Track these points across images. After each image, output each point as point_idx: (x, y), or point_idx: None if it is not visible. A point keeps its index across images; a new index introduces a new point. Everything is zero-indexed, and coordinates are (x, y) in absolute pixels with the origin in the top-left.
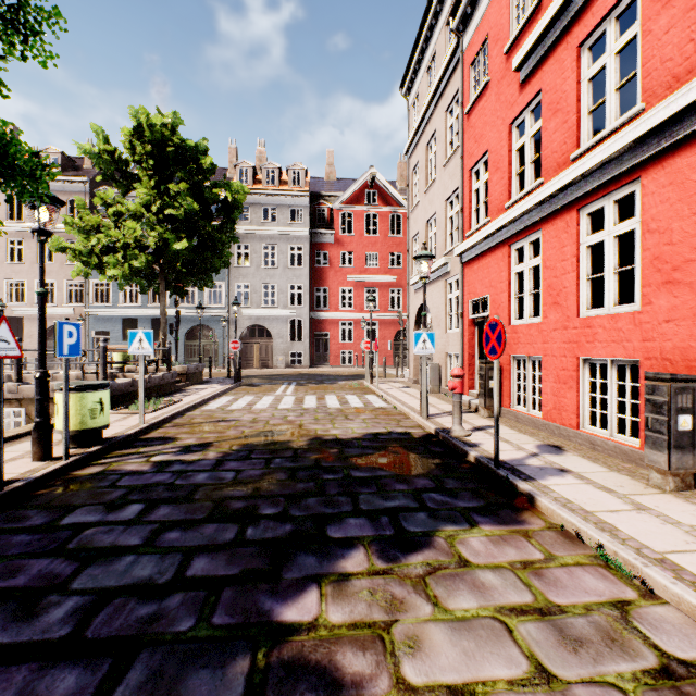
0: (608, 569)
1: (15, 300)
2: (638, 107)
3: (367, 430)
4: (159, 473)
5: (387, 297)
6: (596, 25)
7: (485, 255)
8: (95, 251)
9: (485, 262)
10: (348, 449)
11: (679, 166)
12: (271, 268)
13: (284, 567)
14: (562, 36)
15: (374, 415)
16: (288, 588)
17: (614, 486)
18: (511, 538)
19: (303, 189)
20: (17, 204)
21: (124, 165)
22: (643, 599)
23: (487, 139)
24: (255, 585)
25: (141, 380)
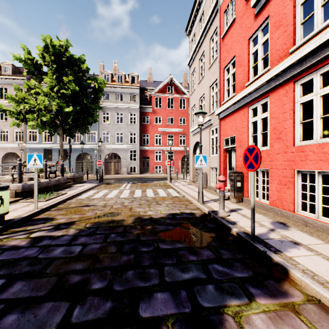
0: None
1: None
2: None
3: (168, 211)
4: (30, 248)
5: (178, 139)
6: None
7: (233, 113)
8: (22, 112)
9: (233, 117)
10: (157, 226)
11: None
12: (120, 124)
13: None
14: None
15: (172, 202)
16: None
17: None
18: (285, 315)
19: (136, 85)
20: None
21: (39, 67)
22: None
23: (234, 50)
24: None
25: (35, 183)
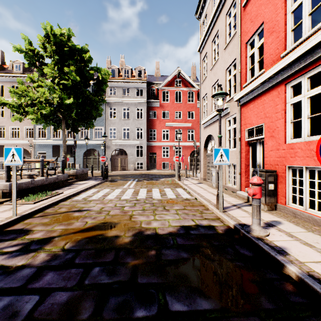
0: None
1: (1, 137)
2: None
3: (179, 222)
4: None
5: (186, 134)
6: None
7: (260, 96)
8: (22, 105)
9: (260, 101)
10: (165, 251)
11: None
12: (127, 119)
13: None
14: None
15: (183, 206)
16: None
17: None
18: None
19: (143, 79)
20: (2, 89)
21: (40, 58)
22: None
23: (262, 15)
24: None
25: (14, 183)
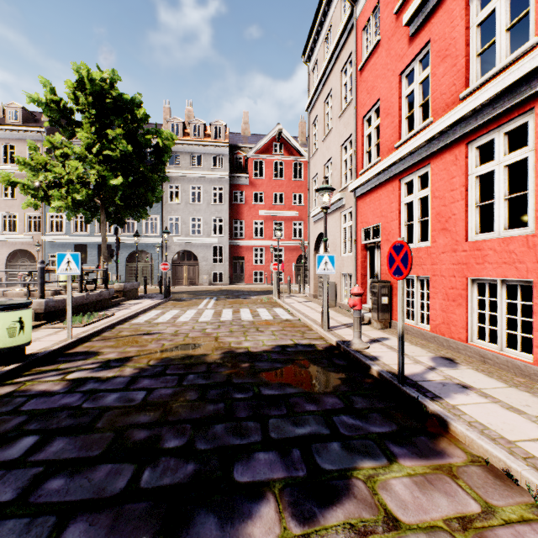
0: None
1: None
2: (533, 40)
3: (275, 342)
4: (69, 394)
5: (291, 228)
6: None
7: (376, 189)
8: (42, 186)
9: (376, 195)
10: (258, 363)
11: None
12: (197, 204)
13: (177, 537)
14: None
15: (282, 328)
16: None
17: (521, 406)
18: (437, 479)
19: (224, 141)
20: None
21: (69, 113)
22: None
23: (378, 90)
24: None
25: (69, 298)
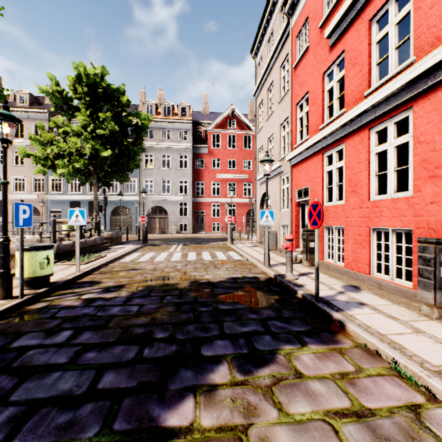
0: (401, 378)
1: None
2: (412, 59)
3: (229, 275)
4: (86, 307)
5: (242, 188)
6: (382, 6)
7: (306, 160)
8: (49, 157)
9: (306, 165)
10: (216, 289)
11: (440, 98)
12: (167, 169)
13: (169, 379)
14: (358, 14)
15: (234, 265)
16: (172, 398)
17: (398, 315)
18: (331, 355)
19: (188, 119)
20: None
21: (69, 101)
22: (429, 403)
23: (308, 84)
24: (147, 395)
25: (77, 242)
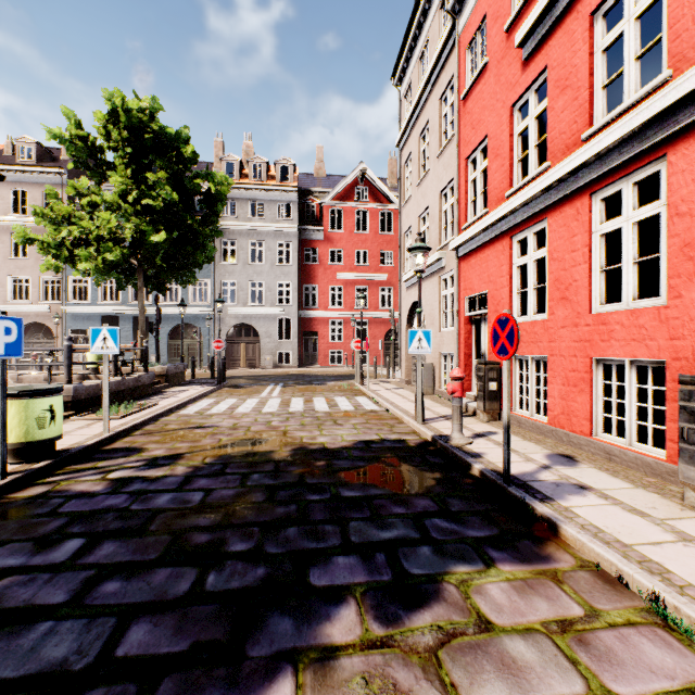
0: (669, 631)
1: None
2: (666, 74)
3: (357, 437)
4: (113, 495)
5: (378, 295)
6: None
7: (483, 248)
8: (65, 244)
9: (483, 256)
10: (337, 461)
11: None
12: (258, 265)
13: (250, 637)
14: (572, 5)
15: (365, 420)
16: (253, 676)
17: (646, 508)
18: (539, 584)
19: (292, 184)
20: None
21: (98, 152)
22: None
23: (486, 125)
24: (207, 671)
25: (106, 383)
